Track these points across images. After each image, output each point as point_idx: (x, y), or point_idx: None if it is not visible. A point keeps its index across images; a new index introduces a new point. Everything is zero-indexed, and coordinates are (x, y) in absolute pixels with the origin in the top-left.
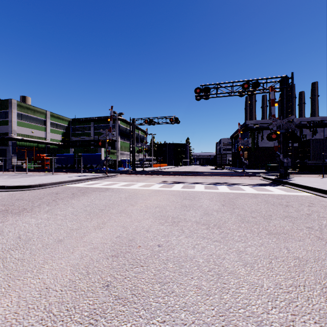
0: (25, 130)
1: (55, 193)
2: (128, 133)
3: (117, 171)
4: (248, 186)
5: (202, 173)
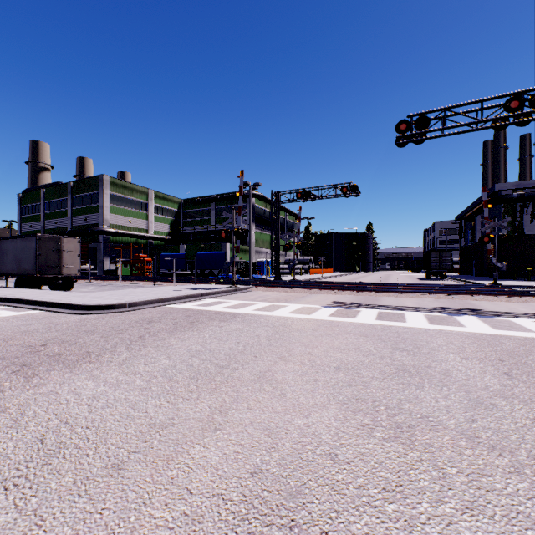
0: (121, 218)
1: (148, 322)
2: (268, 218)
3: (250, 282)
4: (533, 320)
5: (408, 288)
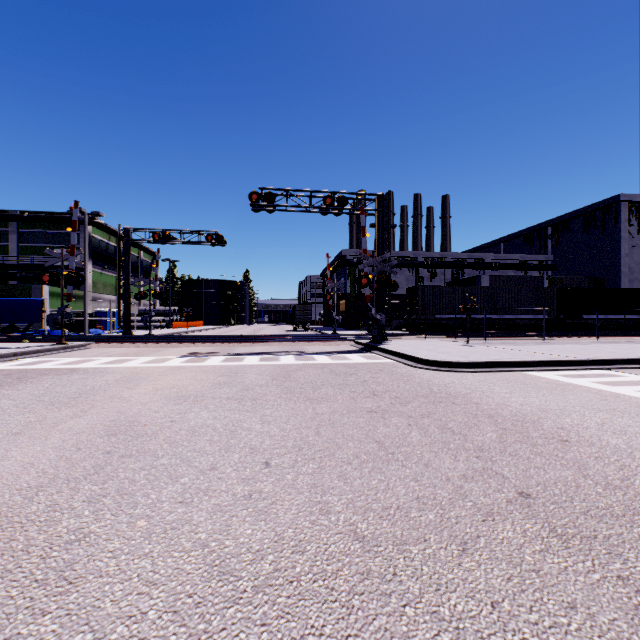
0: None
1: None
2: (113, 254)
3: (88, 338)
4: (325, 355)
5: (265, 338)
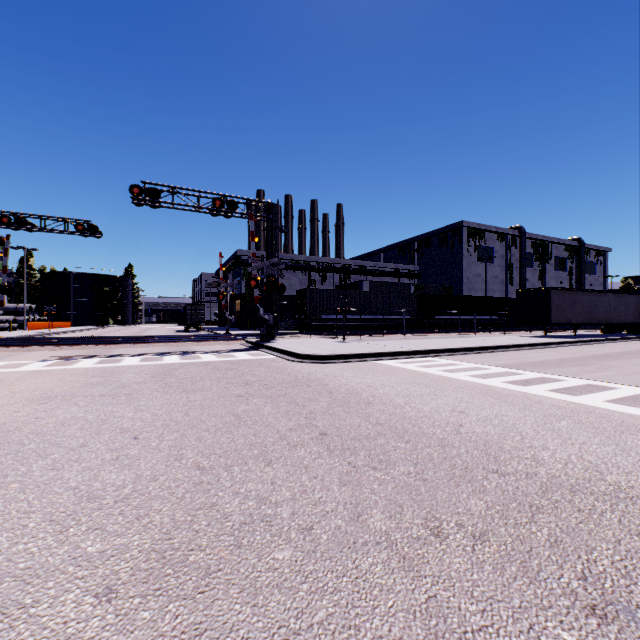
0: None
1: None
2: None
3: None
4: (212, 354)
5: (149, 339)
